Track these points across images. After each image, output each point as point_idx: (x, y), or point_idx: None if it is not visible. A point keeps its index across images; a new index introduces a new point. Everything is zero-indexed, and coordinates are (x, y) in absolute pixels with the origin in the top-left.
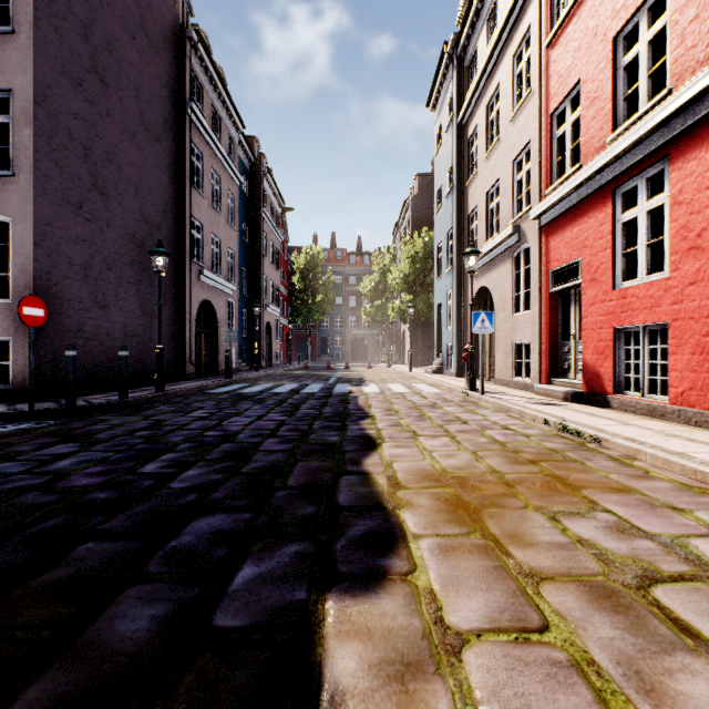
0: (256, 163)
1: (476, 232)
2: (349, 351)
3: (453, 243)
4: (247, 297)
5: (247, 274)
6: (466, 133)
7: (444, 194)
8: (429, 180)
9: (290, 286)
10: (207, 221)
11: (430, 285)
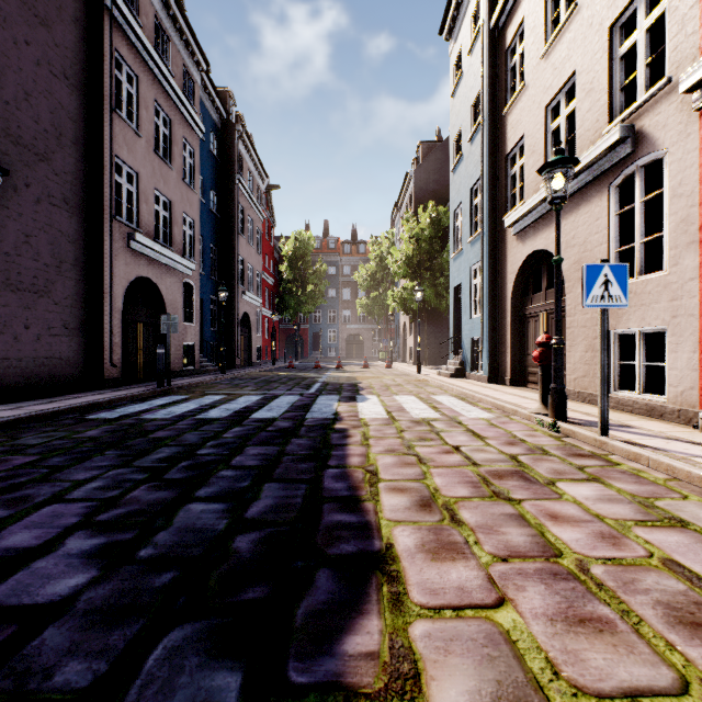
0: (229, 120)
1: (521, 175)
2: (343, 348)
3: (482, 198)
4: (217, 281)
5: (218, 253)
6: (503, 40)
7: (466, 138)
8: (434, 149)
9: (277, 275)
10: (146, 169)
11: (437, 269)
